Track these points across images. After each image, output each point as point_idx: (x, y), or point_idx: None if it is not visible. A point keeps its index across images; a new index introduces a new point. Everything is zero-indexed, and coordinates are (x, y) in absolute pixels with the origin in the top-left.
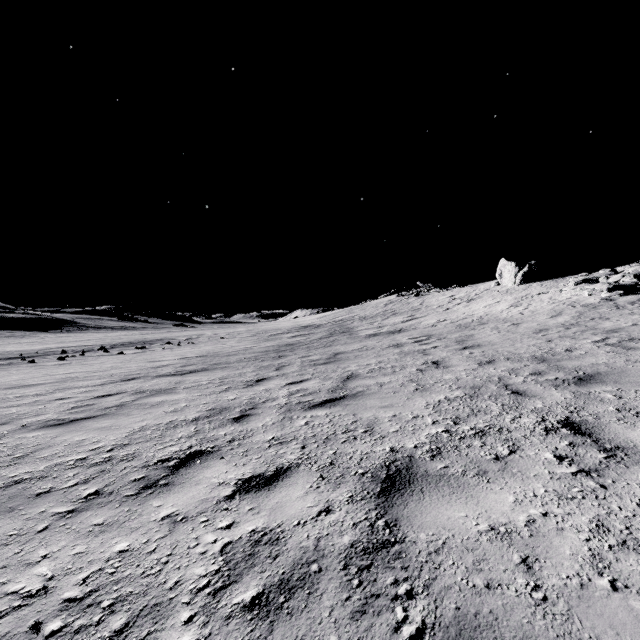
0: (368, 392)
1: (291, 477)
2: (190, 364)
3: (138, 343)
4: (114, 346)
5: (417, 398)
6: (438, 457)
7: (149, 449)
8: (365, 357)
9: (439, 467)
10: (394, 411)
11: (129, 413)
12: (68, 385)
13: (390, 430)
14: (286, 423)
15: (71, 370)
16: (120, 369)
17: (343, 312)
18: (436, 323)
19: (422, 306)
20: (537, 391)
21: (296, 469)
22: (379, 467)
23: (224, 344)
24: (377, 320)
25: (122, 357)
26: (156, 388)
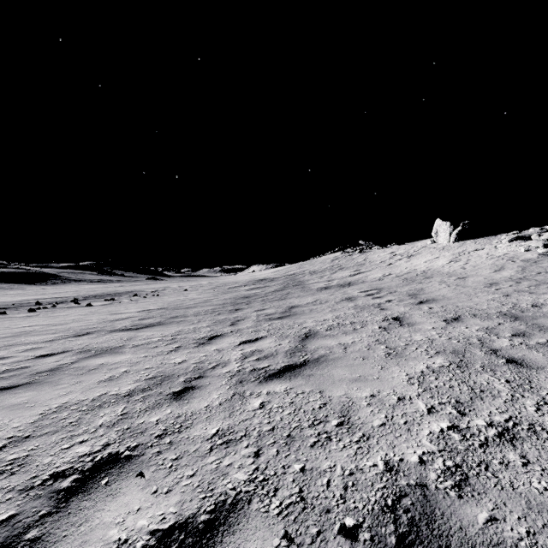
0: (332, 357)
1: (236, 532)
2: (148, 317)
3: (109, 295)
4: (86, 298)
5: (393, 367)
6: (468, 490)
7: (50, 449)
8: (320, 311)
9: (481, 519)
10: (370, 388)
11: (58, 381)
12: (19, 341)
13: (374, 423)
14: (236, 404)
15: (34, 323)
16: (80, 322)
17: (294, 267)
18: (382, 277)
19: (366, 261)
20: (539, 360)
21: (245, 509)
22: (378, 512)
23: (186, 296)
24: (326, 274)
25: (88, 309)
26: (104, 346)
